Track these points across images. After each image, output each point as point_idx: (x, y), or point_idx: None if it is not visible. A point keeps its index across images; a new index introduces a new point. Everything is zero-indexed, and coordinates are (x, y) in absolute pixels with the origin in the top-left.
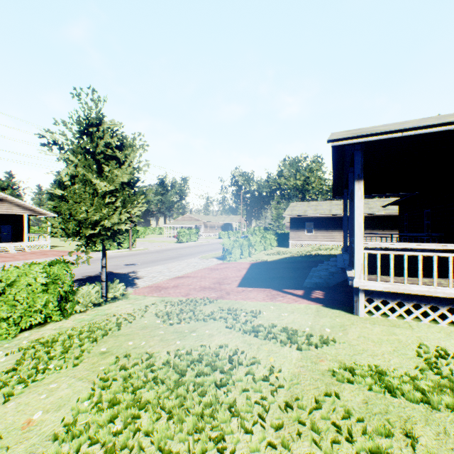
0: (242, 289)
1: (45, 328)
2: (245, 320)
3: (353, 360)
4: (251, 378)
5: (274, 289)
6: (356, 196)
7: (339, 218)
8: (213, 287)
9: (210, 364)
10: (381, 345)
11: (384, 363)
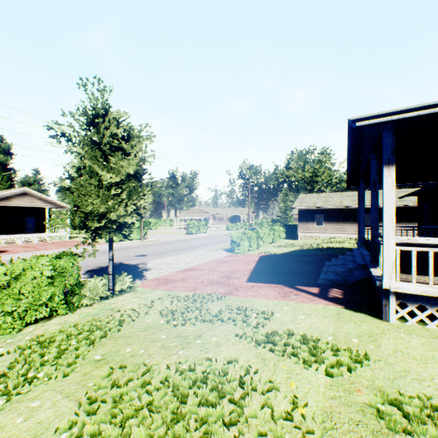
0: (252, 284)
1: (51, 322)
2: (257, 323)
3: (396, 386)
4: (268, 413)
5: (286, 285)
6: (385, 183)
7: (351, 210)
8: (221, 281)
9: (216, 389)
10: (426, 365)
11: (437, 393)
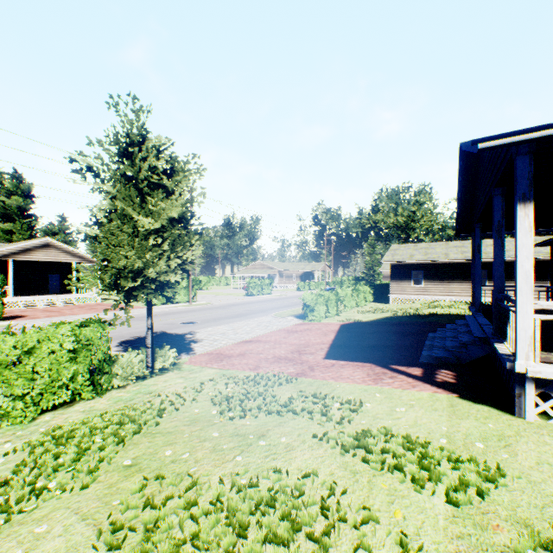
0: (332, 362)
1: (72, 408)
2: (340, 417)
3: (548, 518)
4: None
5: (378, 364)
6: (520, 227)
7: (459, 265)
8: (291, 358)
9: (288, 517)
10: None
11: None
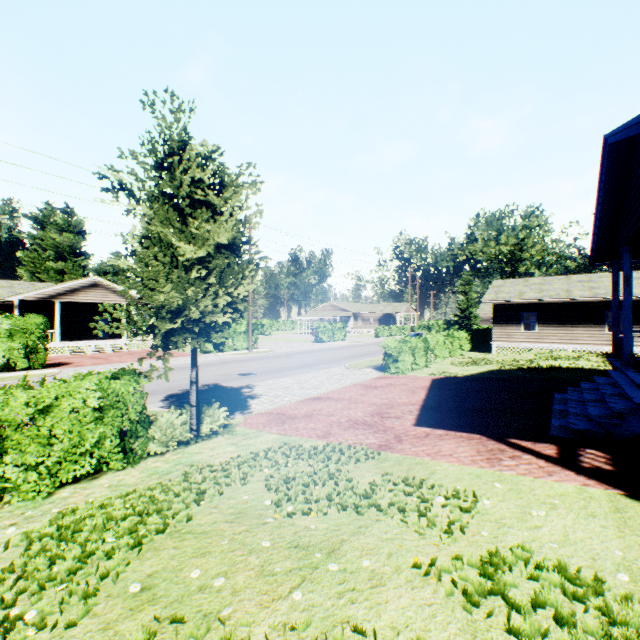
0: (425, 430)
1: (98, 481)
2: (448, 521)
3: None
4: None
5: (490, 436)
6: None
7: (586, 305)
8: (371, 423)
9: None
10: None
11: None
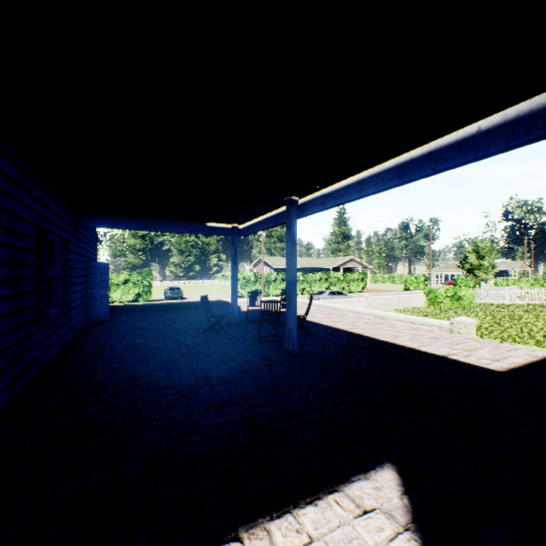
0: None
1: None
2: None
3: None
4: None
5: None
6: None
7: None
8: None
9: None
10: None
11: None
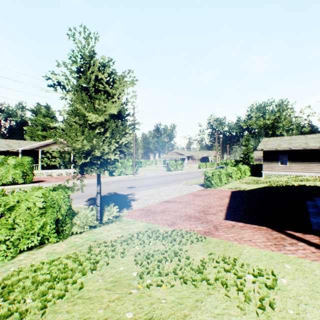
0: (231, 223)
1: (41, 250)
2: (259, 297)
3: None
4: None
5: (273, 228)
6: None
7: (317, 151)
8: (199, 217)
9: None
10: None
11: None
